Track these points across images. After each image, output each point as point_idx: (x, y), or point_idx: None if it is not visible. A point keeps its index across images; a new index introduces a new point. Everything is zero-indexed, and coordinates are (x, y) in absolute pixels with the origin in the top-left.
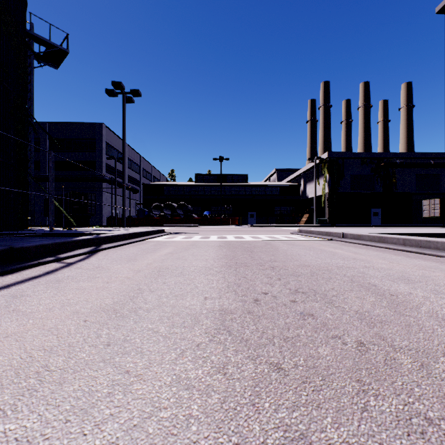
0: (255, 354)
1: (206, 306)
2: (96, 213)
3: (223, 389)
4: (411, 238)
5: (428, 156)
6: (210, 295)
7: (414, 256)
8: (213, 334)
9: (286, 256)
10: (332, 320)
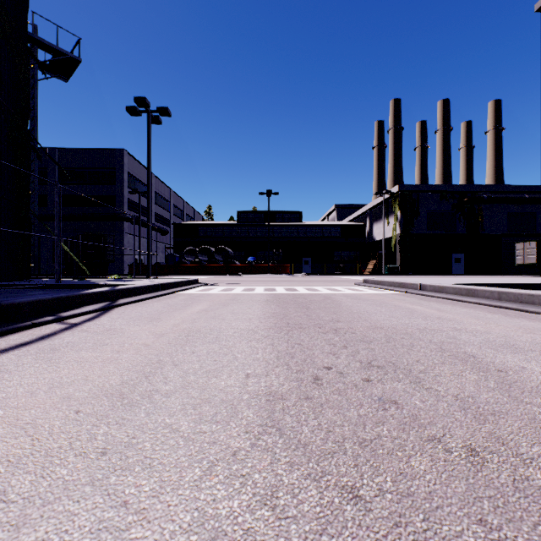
0: (319, 470)
1: (248, 389)
2: (116, 259)
3: (271, 539)
4: (509, 291)
5: (522, 190)
6: (253, 370)
7: (514, 315)
8: (256, 433)
9: (351, 314)
10: (424, 411)
